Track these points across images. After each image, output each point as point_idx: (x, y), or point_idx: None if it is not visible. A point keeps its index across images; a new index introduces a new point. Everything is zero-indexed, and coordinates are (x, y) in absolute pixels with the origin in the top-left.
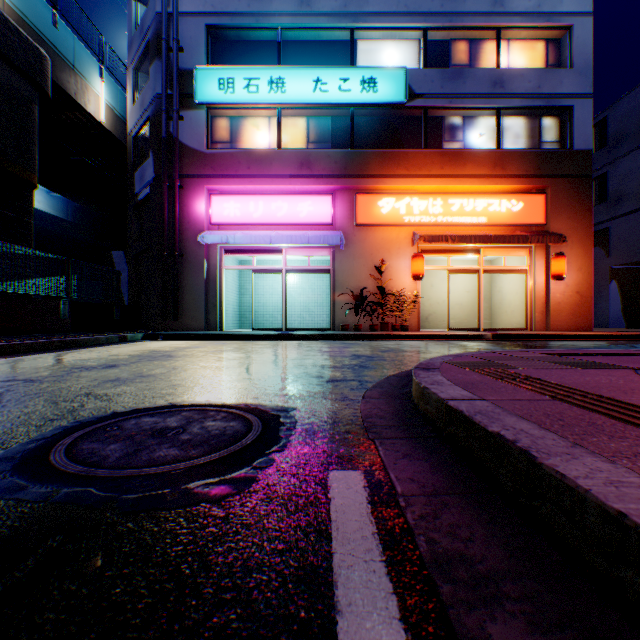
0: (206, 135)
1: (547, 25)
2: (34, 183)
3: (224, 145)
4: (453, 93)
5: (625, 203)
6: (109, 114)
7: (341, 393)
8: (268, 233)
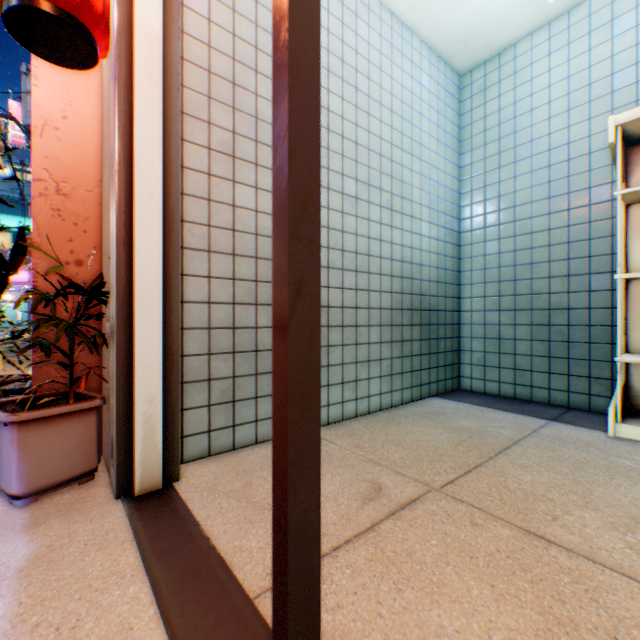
0: None
1: None
2: None
3: None
4: None
5: None
6: None
7: None
8: None
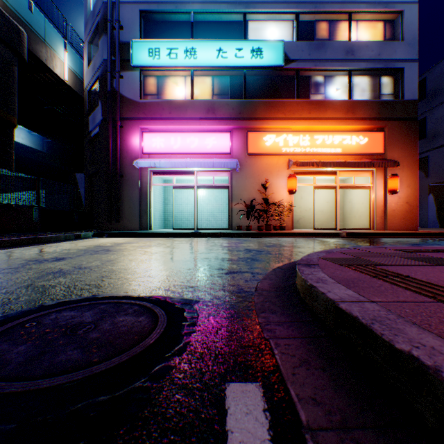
0: (139, 89)
1: (385, 10)
2: (14, 123)
3: (152, 97)
4: (317, 59)
5: (439, 139)
6: (71, 75)
7: (237, 285)
8: (184, 160)
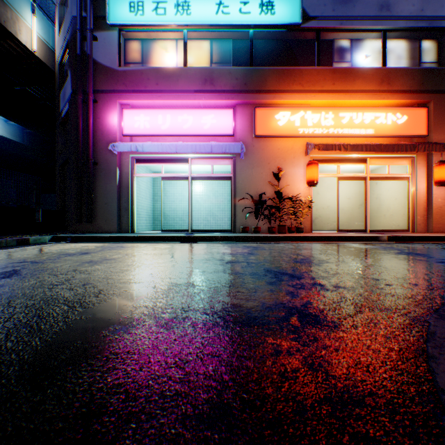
0: (118, 54)
1: None
2: None
3: (136, 65)
4: (344, 15)
5: None
6: (41, 46)
7: None
8: (175, 143)
